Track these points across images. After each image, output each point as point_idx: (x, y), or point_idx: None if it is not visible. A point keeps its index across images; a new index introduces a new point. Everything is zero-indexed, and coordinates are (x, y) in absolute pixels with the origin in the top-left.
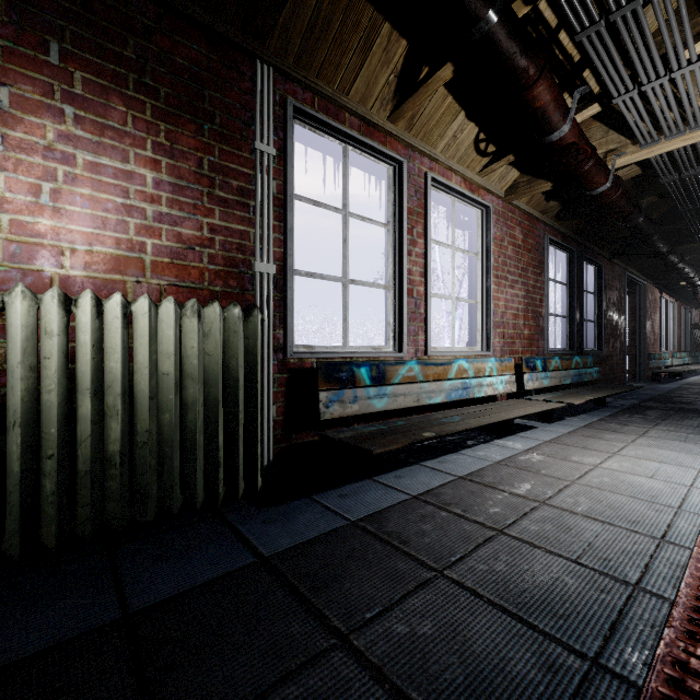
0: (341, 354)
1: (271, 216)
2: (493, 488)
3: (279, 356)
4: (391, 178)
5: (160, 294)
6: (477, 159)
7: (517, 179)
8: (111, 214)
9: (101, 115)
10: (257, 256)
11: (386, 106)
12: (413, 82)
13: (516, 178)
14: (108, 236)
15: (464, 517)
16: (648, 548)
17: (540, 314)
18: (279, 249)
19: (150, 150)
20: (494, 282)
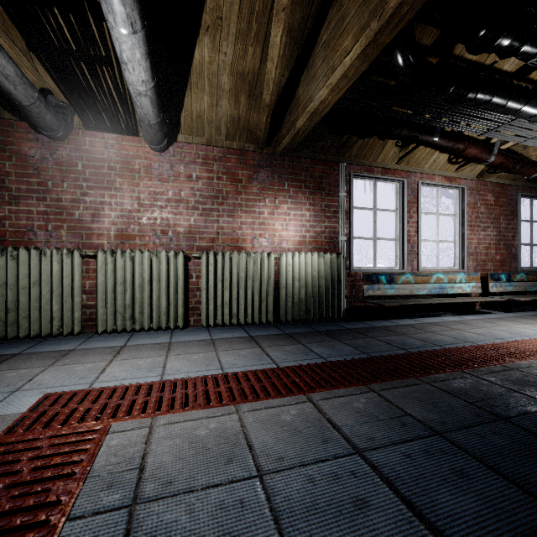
0: (373, 270)
1: (345, 218)
2: (440, 326)
3: (347, 271)
4: (398, 188)
5: (310, 251)
6: (451, 166)
7: (484, 169)
8: (298, 228)
9: (296, 199)
10: (340, 234)
11: (394, 160)
12: (407, 149)
13: (483, 168)
14: (298, 235)
15: (420, 329)
16: (489, 339)
17: (513, 245)
18: (347, 230)
19: (308, 206)
20: (468, 229)
